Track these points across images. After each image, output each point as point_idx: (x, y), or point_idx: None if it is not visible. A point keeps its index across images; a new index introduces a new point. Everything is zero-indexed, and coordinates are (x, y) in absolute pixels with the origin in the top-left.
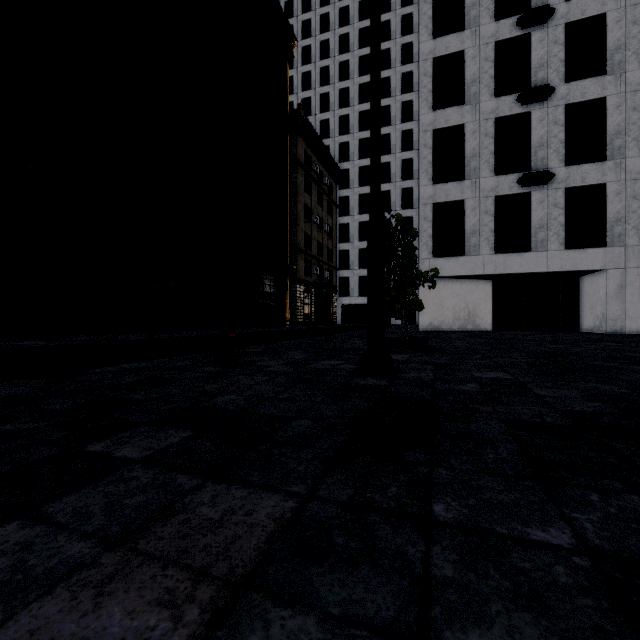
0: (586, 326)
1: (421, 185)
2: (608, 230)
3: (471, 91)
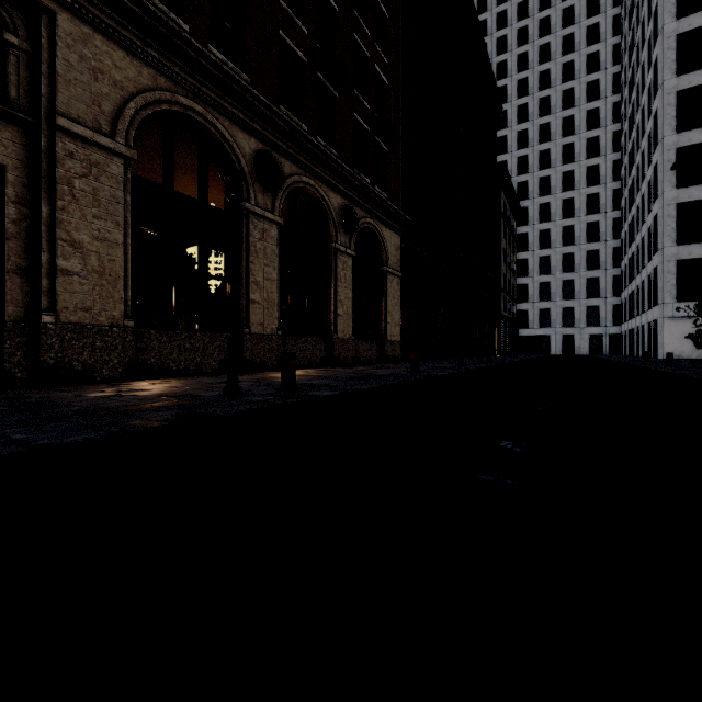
0: None
1: (665, 246)
2: None
3: None
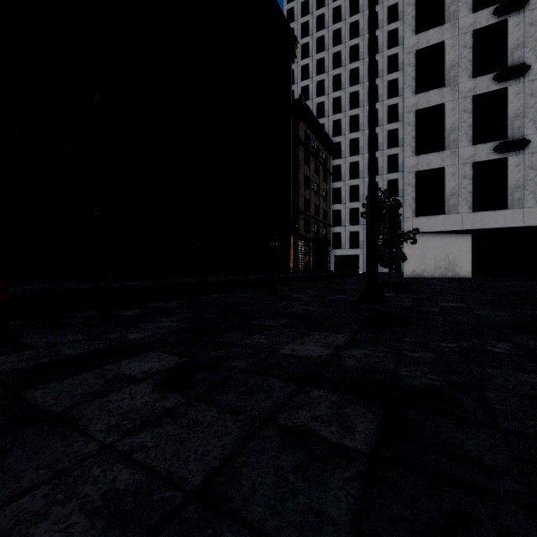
0: None
1: (405, 157)
2: None
3: (450, 75)
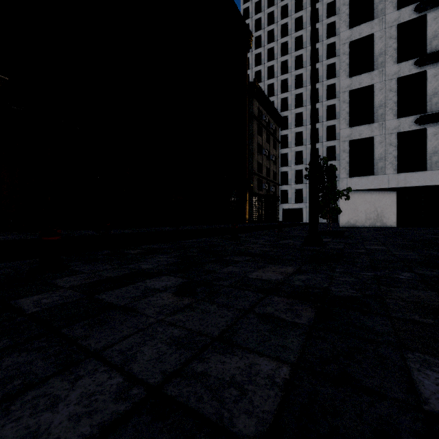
0: None
1: (341, 128)
2: None
3: (378, 61)
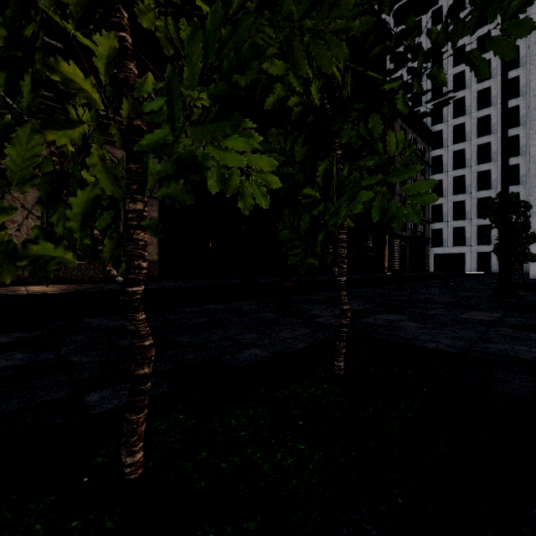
0: None
1: (532, 145)
2: None
3: None
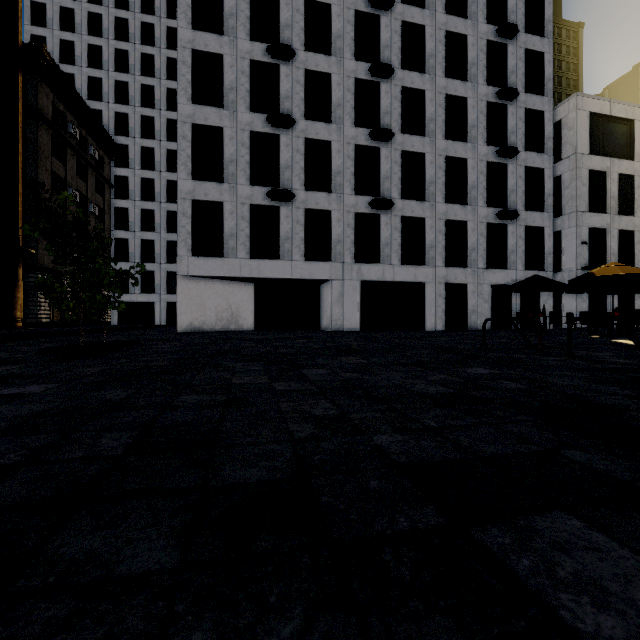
0: (323, 325)
1: (180, 178)
2: (333, 248)
3: (229, 97)
